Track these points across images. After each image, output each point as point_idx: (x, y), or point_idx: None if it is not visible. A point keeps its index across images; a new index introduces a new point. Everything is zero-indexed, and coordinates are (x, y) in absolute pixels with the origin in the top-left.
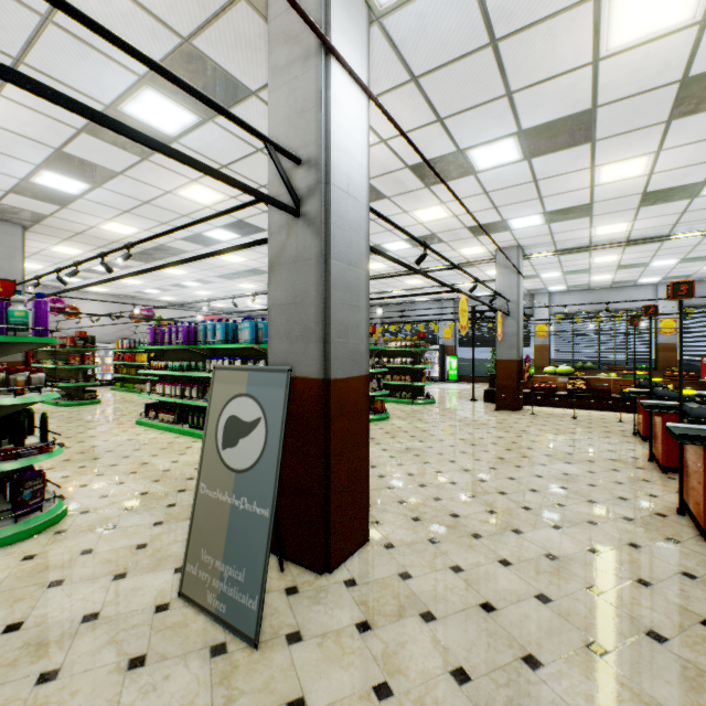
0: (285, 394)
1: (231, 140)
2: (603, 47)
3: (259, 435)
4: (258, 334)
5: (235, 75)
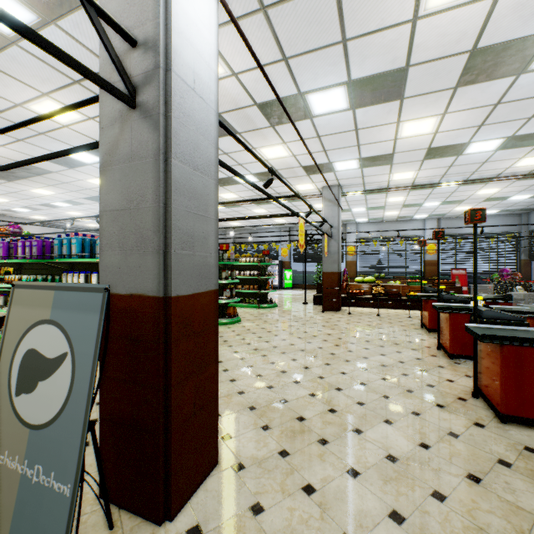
0: (99, 321)
1: (79, 51)
2: (423, 6)
3: (64, 377)
4: None
5: None
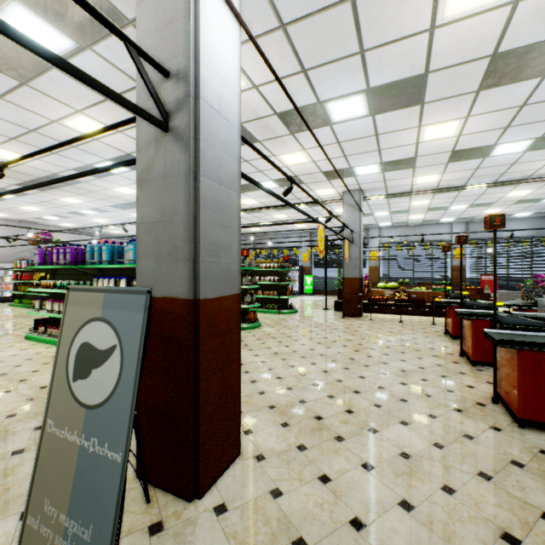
0: (143, 318)
1: (112, 72)
2: (440, 16)
3: (114, 365)
4: None
5: None
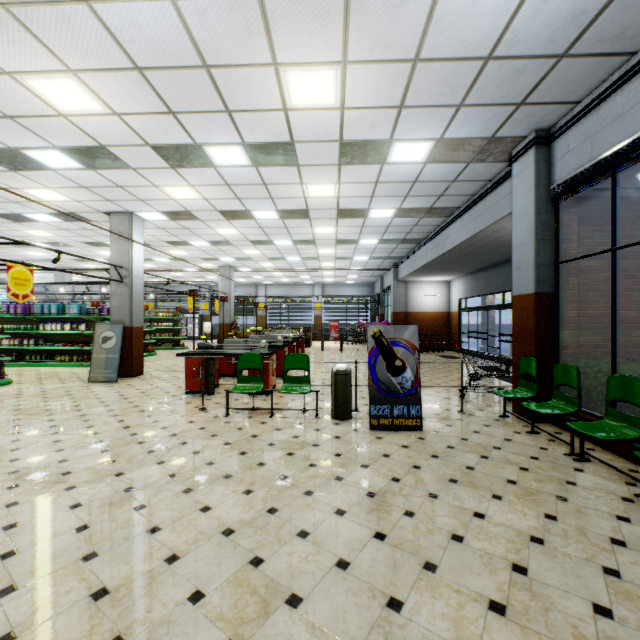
0: (122, 329)
1: (75, 226)
2: (220, 233)
3: (115, 339)
4: (81, 310)
5: (89, 218)
